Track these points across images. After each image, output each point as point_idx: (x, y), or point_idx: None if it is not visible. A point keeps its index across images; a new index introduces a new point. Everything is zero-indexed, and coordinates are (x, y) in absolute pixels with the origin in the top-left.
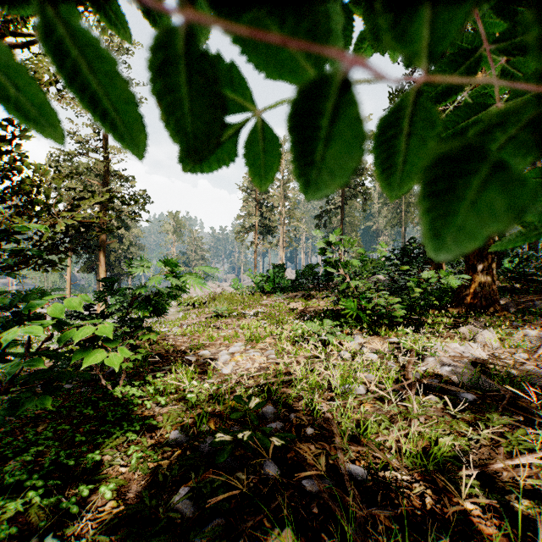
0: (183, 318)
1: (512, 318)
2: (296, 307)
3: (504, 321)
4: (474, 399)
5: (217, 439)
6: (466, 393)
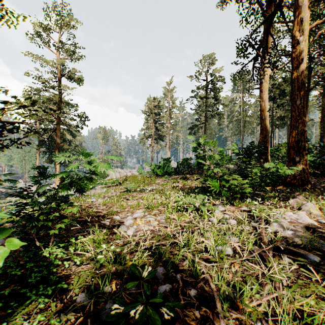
0: (106, 192)
1: (323, 194)
2: (178, 185)
3: (316, 195)
4: (319, 260)
5: (112, 312)
6: (311, 255)
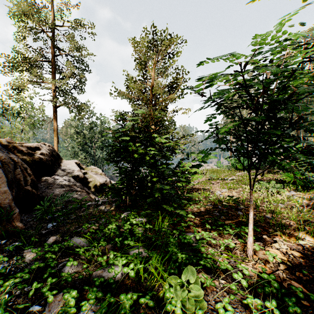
0: None
1: None
2: (257, 177)
3: None
4: None
5: (223, 203)
6: None
